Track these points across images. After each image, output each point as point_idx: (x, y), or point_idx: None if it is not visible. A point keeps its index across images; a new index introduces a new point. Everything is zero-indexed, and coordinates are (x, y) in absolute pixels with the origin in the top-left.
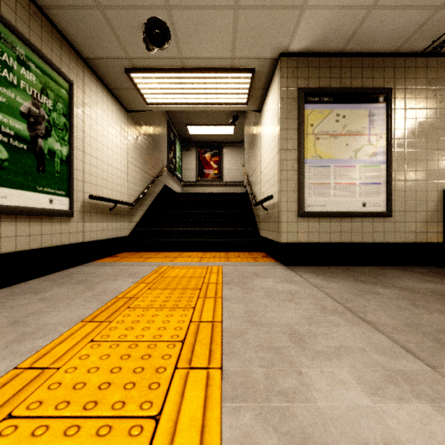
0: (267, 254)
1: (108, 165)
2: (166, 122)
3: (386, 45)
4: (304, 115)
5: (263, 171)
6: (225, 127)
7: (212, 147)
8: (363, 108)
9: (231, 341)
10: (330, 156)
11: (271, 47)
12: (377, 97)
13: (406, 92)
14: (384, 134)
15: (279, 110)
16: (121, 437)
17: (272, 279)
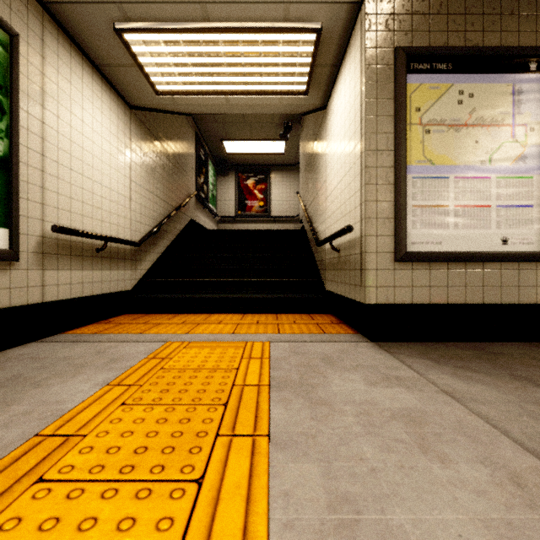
0: (337, 318)
1: (93, 181)
2: (194, 134)
3: None
4: (406, 92)
5: (330, 193)
6: (274, 143)
7: (256, 171)
8: (503, 80)
9: None
10: (449, 160)
11: None
12: (527, 63)
13: None
14: (537, 124)
15: (364, 84)
16: None
17: (361, 373)
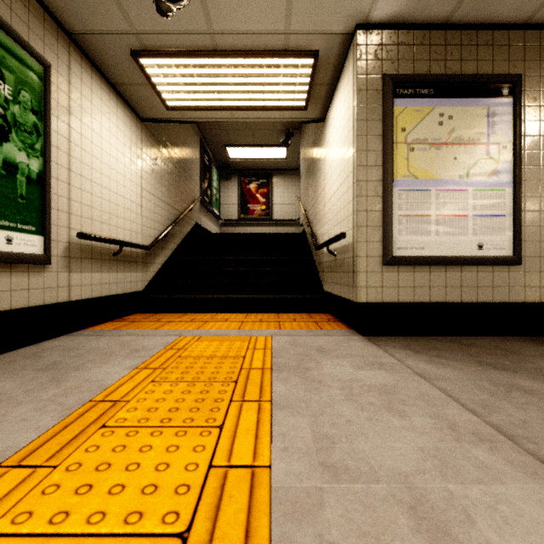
0: (334, 317)
1: (110, 191)
2: (198, 140)
3: (515, 10)
4: (393, 114)
5: (328, 201)
6: (276, 149)
7: (259, 175)
8: (478, 104)
9: (292, 535)
10: (430, 175)
11: (344, 14)
12: (500, 89)
13: (541, 82)
14: (509, 143)
15: (356, 107)
16: None
17: (349, 360)
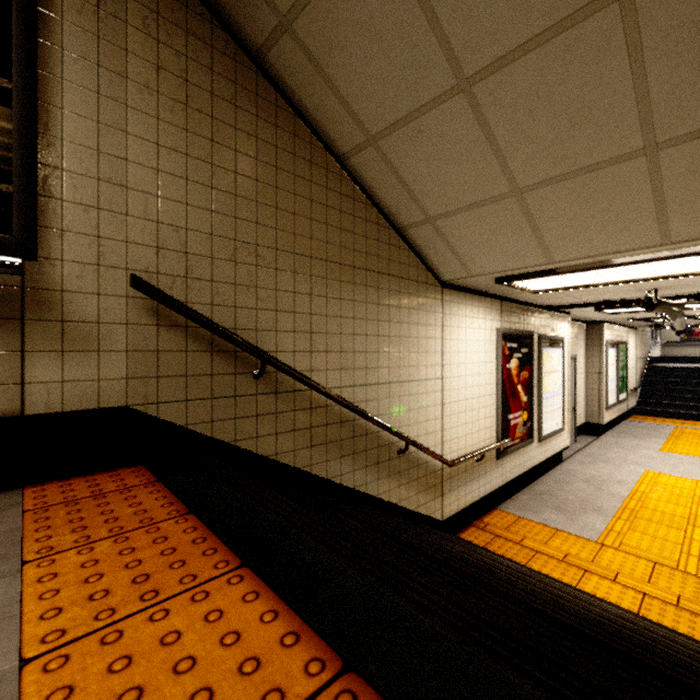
0: None
1: (631, 368)
2: None
3: None
4: None
5: None
6: None
7: None
8: None
9: None
10: None
11: None
12: None
13: None
14: None
15: None
16: (699, 448)
17: None
